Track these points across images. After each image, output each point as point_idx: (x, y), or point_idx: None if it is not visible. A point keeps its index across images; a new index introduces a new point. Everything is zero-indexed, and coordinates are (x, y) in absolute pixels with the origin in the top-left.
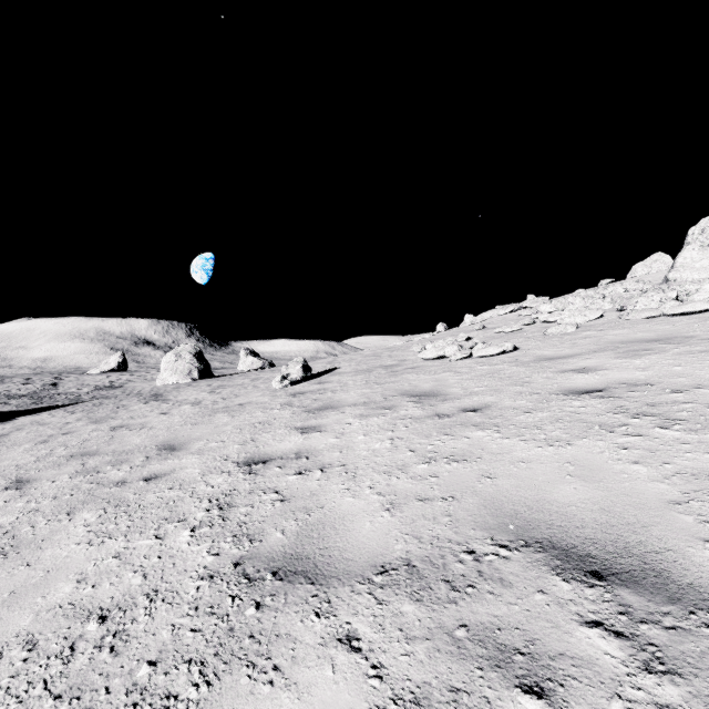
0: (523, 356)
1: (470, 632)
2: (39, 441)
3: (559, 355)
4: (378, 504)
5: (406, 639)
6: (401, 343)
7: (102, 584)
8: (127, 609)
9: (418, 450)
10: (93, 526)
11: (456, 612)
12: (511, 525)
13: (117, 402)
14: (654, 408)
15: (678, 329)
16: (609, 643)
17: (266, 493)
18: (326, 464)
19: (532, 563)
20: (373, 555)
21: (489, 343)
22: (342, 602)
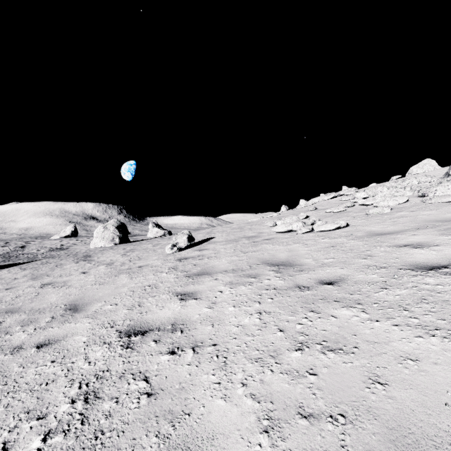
0: (355, 231)
1: None
2: None
3: (387, 231)
4: (253, 417)
5: None
6: (257, 219)
7: None
8: None
9: (287, 329)
10: None
11: None
12: None
13: (58, 261)
14: None
15: None
16: None
17: (135, 380)
18: (198, 342)
19: None
20: None
21: (323, 221)
22: None
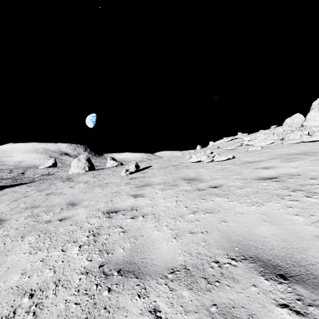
0: (237, 161)
1: (218, 308)
2: (13, 200)
3: (254, 160)
4: (170, 235)
5: (184, 312)
6: (180, 155)
7: (33, 276)
8: (44, 290)
9: (189, 207)
10: (33, 244)
11: (210, 296)
12: (236, 248)
13: (51, 182)
14: (302, 187)
15: (310, 148)
16: (293, 317)
17: (116, 228)
18: (145, 213)
19: (248, 269)
20: (168, 262)
21: (221, 155)
22: (152, 289)
